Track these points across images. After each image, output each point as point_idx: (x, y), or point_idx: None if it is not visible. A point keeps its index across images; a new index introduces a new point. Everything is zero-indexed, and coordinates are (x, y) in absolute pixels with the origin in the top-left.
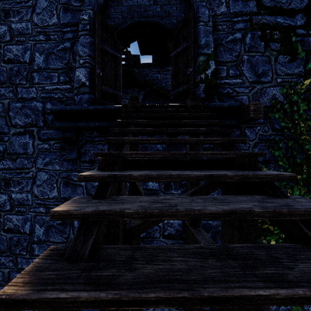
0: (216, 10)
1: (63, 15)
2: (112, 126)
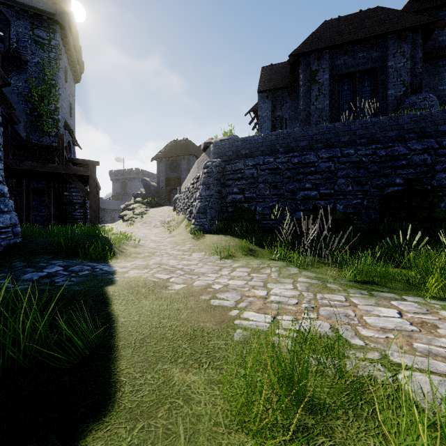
0: (19, 30)
1: None
2: None
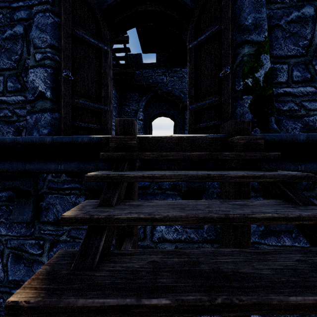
0: None
1: None
2: (87, 171)
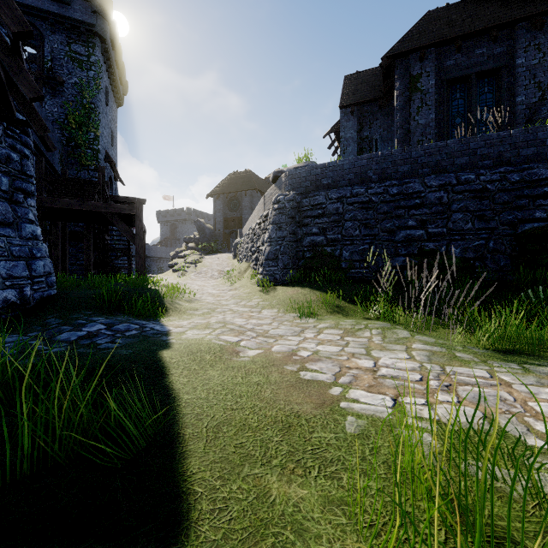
0: (54, 46)
1: None
2: None
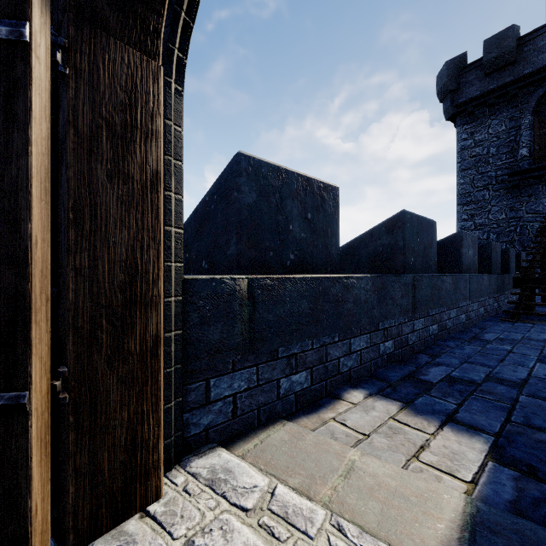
0: None
1: (509, 124)
2: None
